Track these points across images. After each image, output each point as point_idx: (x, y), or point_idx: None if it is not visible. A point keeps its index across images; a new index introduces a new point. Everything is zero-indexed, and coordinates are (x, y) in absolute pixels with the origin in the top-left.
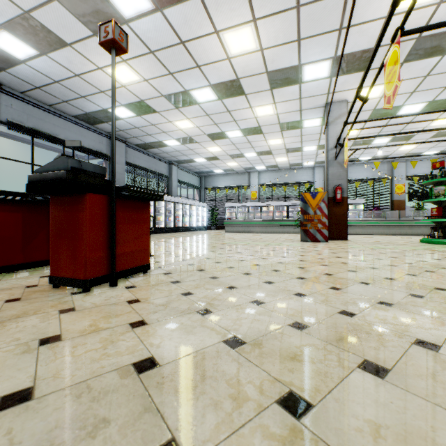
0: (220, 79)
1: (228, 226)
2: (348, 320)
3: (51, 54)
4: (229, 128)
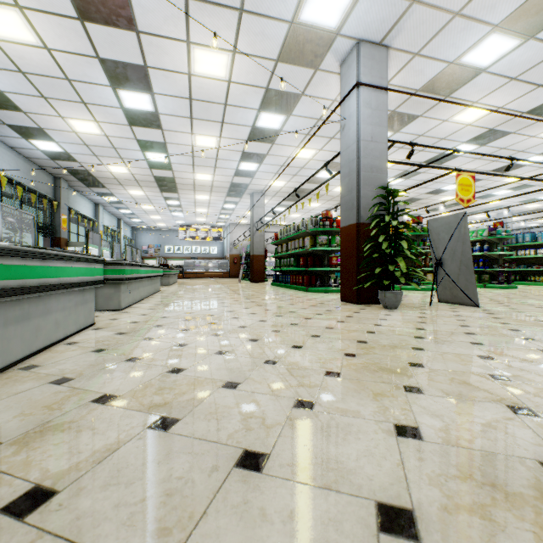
0: None
1: None
2: None
3: None
4: None
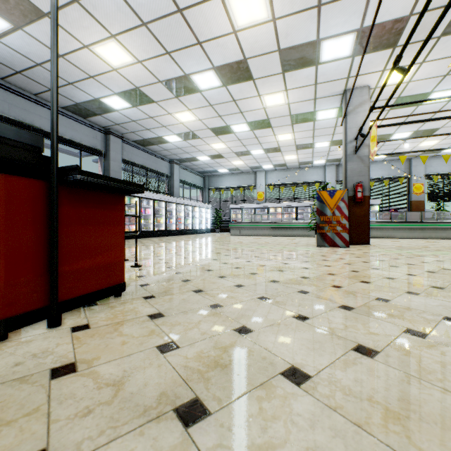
0: (225, 59)
1: (234, 229)
2: None
3: (27, 28)
4: (235, 121)
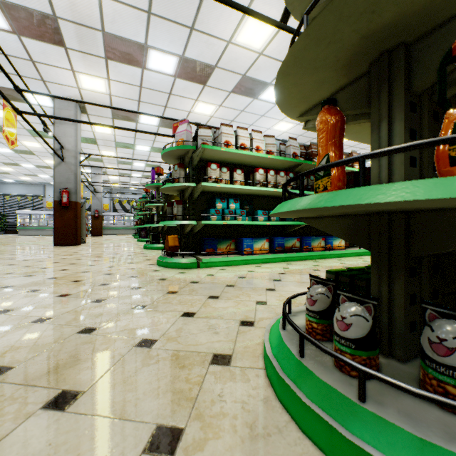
0: (18, 148)
1: (22, 231)
2: (53, 243)
3: None
4: (24, 163)
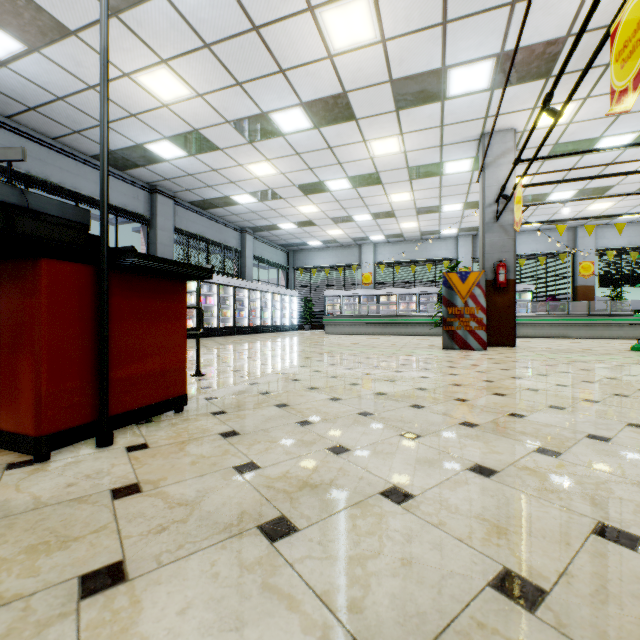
0: (317, 92)
1: (330, 325)
2: (635, 563)
3: (46, 50)
4: (331, 175)
